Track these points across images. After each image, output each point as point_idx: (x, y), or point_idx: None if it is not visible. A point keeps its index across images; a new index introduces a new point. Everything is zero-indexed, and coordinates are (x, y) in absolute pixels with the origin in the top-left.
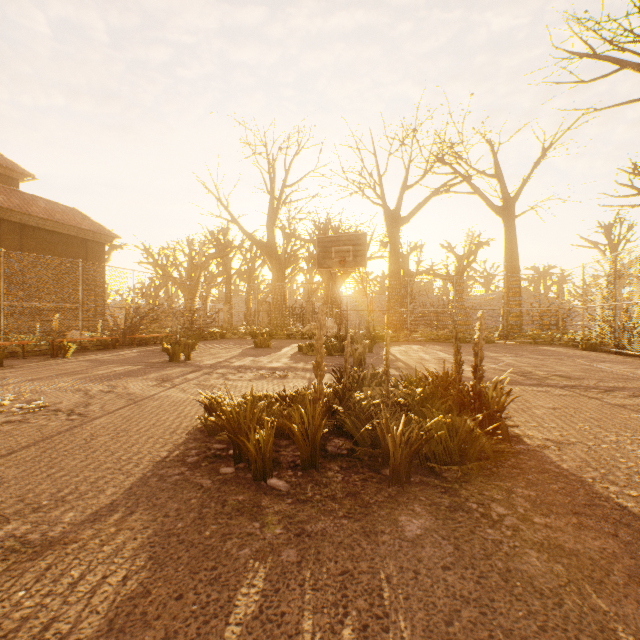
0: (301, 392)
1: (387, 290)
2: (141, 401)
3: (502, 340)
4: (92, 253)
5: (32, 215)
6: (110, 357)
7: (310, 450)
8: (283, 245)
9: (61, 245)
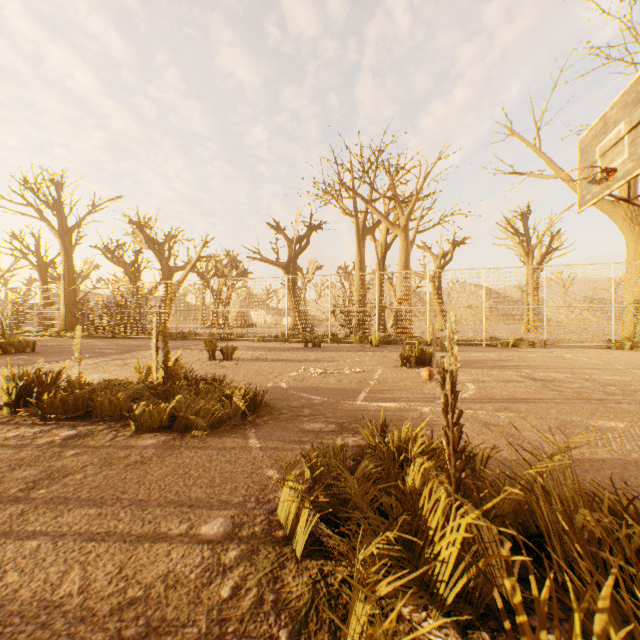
0: None
1: None
2: None
3: None
4: None
5: None
6: None
7: None
8: None
9: None
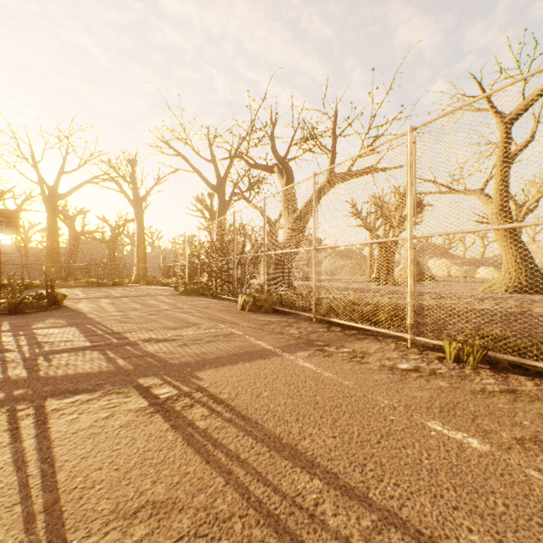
0: None
1: (46, 248)
2: None
3: (131, 283)
4: None
5: None
6: None
7: None
8: None
9: None
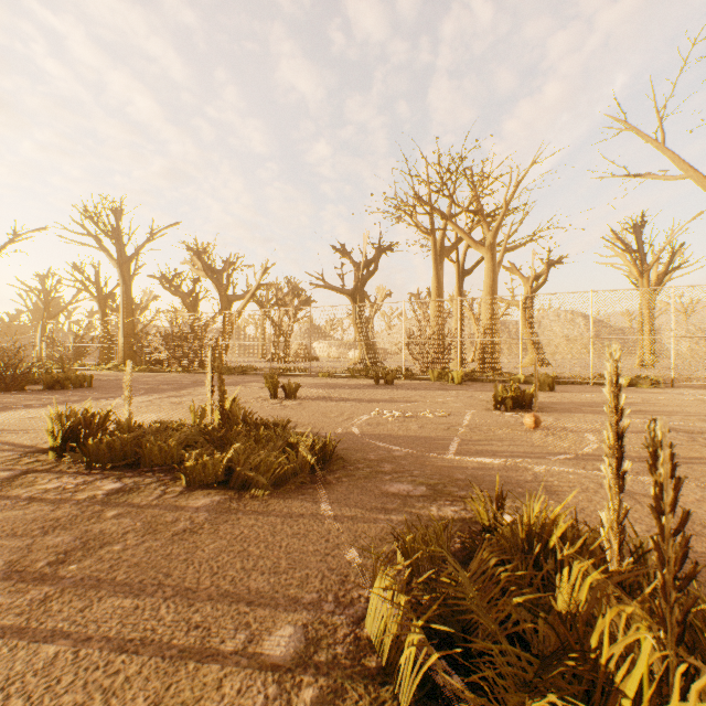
0: None
1: None
2: None
3: None
4: None
5: None
6: None
7: None
8: None
9: None
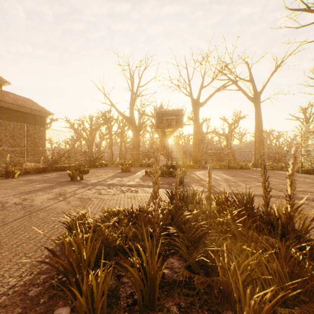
0: (144, 209)
1: (192, 141)
2: (34, 212)
3: (255, 167)
4: (38, 122)
5: (5, 101)
6: (39, 178)
7: (148, 290)
8: (138, 119)
9: (21, 117)
